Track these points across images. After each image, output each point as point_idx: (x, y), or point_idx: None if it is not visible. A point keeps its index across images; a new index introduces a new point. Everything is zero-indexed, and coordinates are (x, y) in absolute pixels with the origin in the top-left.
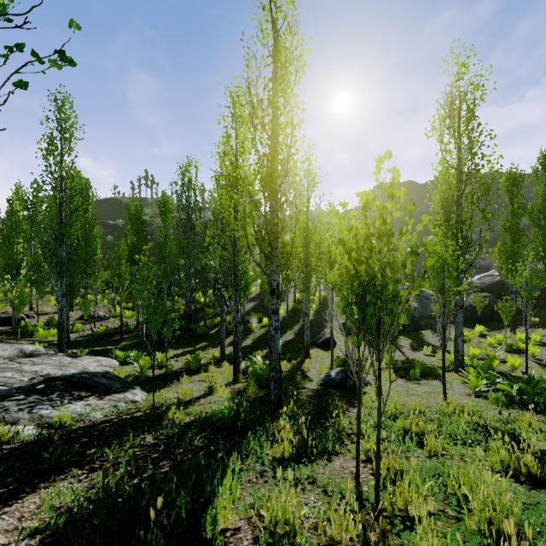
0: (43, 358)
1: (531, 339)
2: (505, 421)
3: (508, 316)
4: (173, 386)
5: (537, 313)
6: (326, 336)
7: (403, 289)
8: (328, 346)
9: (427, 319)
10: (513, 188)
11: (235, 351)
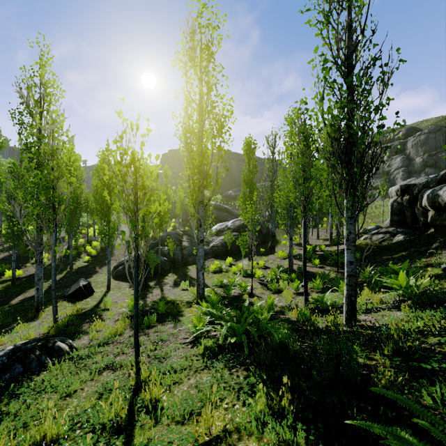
0: None
1: (259, 264)
2: (187, 418)
3: (244, 248)
4: None
5: (264, 245)
6: (79, 285)
7: (179, 231)
8: (81, 296)
9: (195, 256)
10: (249, 152)
11: None
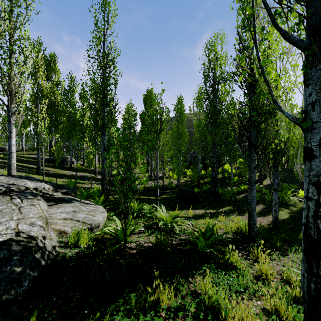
0: (1, 197)
1: None
2: None
3: None
4: (117, 320)
5: None
6: None
7: None
8: None
9: None
10: None
11: (320, 273)
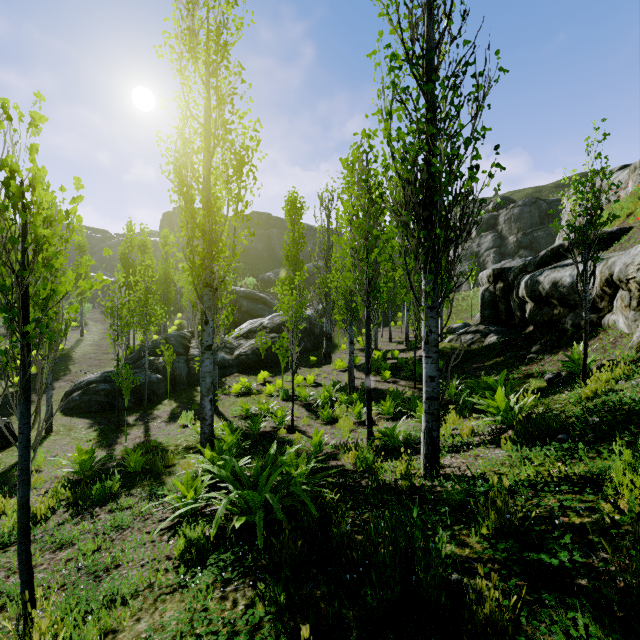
0: None
1: (307, 380)
2: None
3: (285, 357)
4: None
5: (316, 352)
6: None
7: (185, 333)
8: None
9: None
10: (294, 213)
11: None
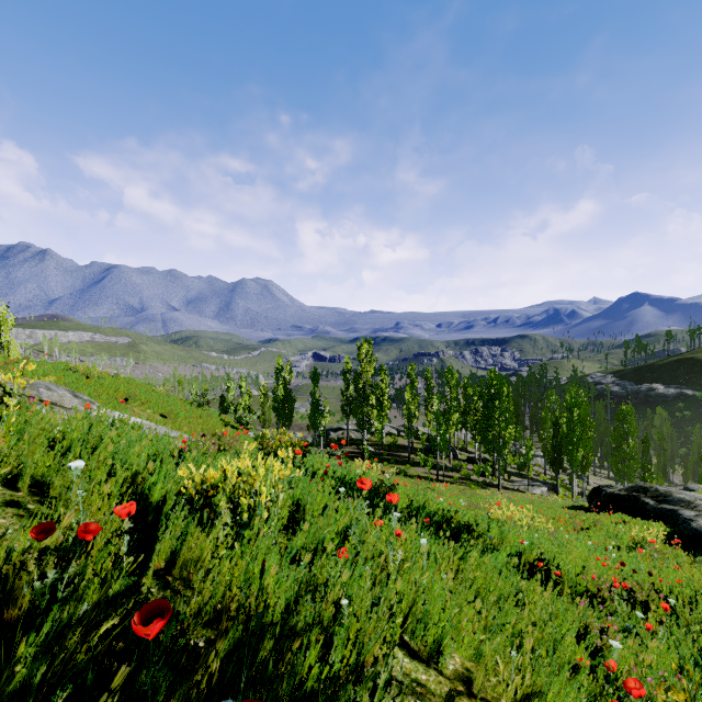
0: None
1: None
2: None
3: None
4: None
5: None
6: None
7: None
8: None
9: None
10: None
11: None
